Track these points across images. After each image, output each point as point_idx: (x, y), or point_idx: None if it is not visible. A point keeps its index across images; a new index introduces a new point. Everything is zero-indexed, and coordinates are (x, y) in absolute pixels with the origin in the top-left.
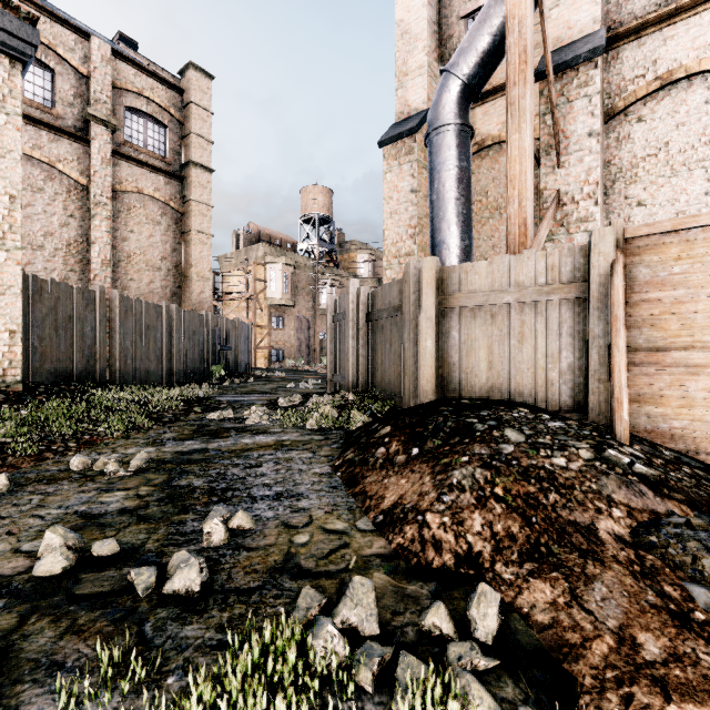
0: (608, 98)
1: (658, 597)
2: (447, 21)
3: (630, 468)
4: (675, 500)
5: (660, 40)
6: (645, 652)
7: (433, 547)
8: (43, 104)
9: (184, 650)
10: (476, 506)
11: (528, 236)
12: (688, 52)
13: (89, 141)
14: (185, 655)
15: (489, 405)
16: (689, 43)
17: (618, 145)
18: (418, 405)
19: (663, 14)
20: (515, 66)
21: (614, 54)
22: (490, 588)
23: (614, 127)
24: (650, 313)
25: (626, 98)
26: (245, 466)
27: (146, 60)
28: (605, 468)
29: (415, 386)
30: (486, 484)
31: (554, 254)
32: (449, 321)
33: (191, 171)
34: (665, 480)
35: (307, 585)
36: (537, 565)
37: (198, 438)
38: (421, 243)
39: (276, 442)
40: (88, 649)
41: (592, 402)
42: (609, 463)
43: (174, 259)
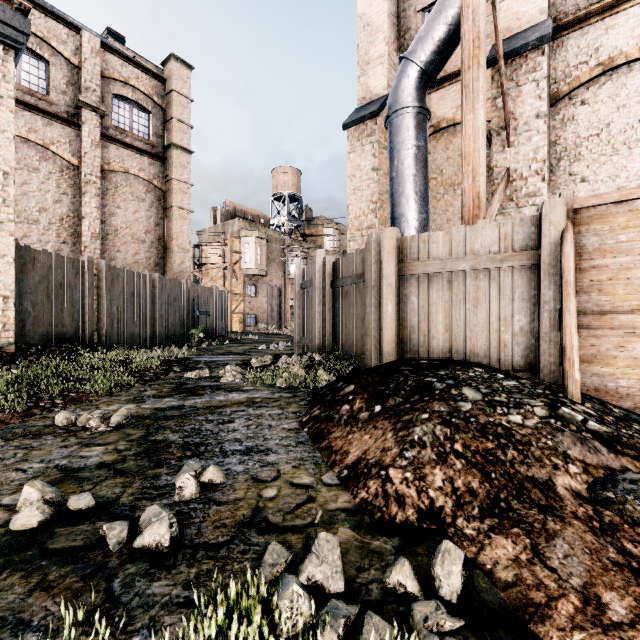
0: (554, 83)
1: (619, 554)
2: (405, 14)
3: (584, 425)
4: (628, 457)
5: (602, 29)
6: (611, 613)
7: (396, 502)
8: (38, 92)
9: (151, 608)
10: (437, 462)
11: (481, 209)
12: (628, 40)
13: (80, 125)
14: (151, 613)
15: (446, 365)
16: (629, 32)
17: (563, 127)
18: (380, 365)
19: (605, 5)
20: (469, 51)
21: (559, 43)
22: (454, 545)
23: (559, 109)
24: (598, 279)
25: (570, 83)
26: (218, 422)
27: (132, 52)
28: (559, 425)
29: (377, 347)
30: (446, 440)
31: (507, 224)
32: (409, 287)
33: (172, 152)
34: (617, 437)
35: (274, 540)
36: (498, 520)
37: (175, 396)
38: (381, 217)
39: (248, 399)
40: (55, 607)
41: (544, 362)
42: (563, 420)
43: (157, 232)
